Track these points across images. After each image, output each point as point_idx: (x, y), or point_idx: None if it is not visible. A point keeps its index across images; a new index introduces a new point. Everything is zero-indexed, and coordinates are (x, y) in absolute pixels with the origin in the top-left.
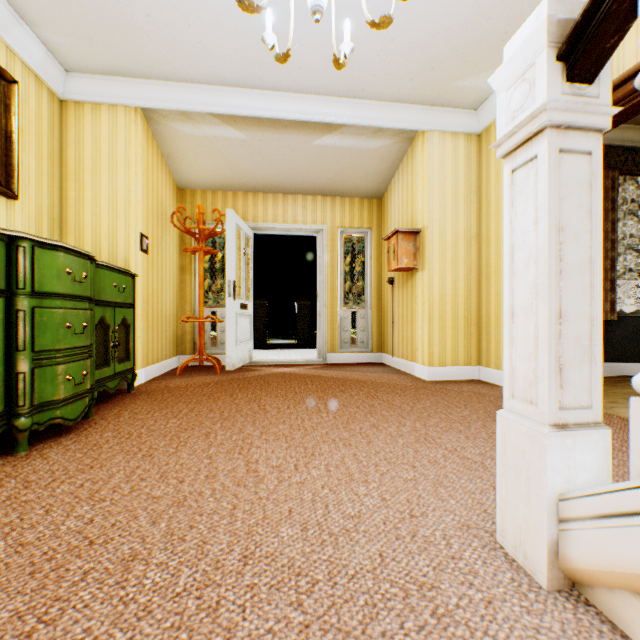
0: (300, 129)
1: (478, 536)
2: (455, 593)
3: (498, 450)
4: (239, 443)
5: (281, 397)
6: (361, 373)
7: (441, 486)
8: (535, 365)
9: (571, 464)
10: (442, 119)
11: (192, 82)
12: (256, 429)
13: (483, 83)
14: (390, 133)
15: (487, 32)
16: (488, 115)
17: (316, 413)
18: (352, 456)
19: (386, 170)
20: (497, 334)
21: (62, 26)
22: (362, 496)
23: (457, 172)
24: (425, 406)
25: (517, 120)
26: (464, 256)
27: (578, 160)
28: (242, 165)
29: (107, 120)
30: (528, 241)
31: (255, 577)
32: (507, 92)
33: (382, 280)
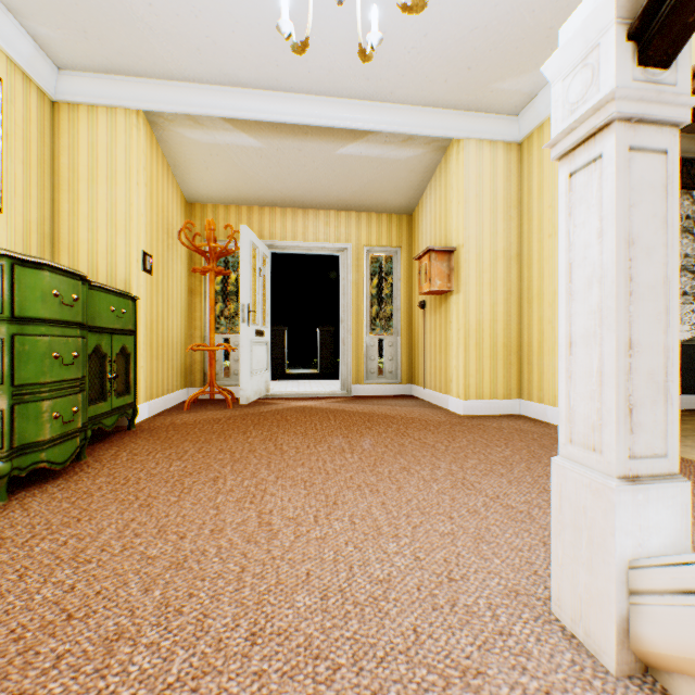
0: (322, 136)
1: (529, 605)
2: (505, 681)
3: (553, 504)
4: (251, 490)
5: (300, 435)
6: (389, 407)
7: (483, 542)
8: (599, 405)
9: (644, 524)
10: (479, 126)
11: (201, 82)
12: (271, 473)
13: (525, 85)
14: (422, 141)
15: (530, 27)
16: (530, 121)
17: (339, 454)
18: (380, 505)
19: (417, 183)
20: (540, 364)
21: (52, 16)
22: (392, 555)
23: (496, 185)
24: (461, 445)
25: (577, 113)
26: (503, 278)
27: (651, 160)
28: (257, 176)
29: (105, 124)
30: (590, 257)
31: (264, 661)
32: (564, 81)
33: (412, 304)
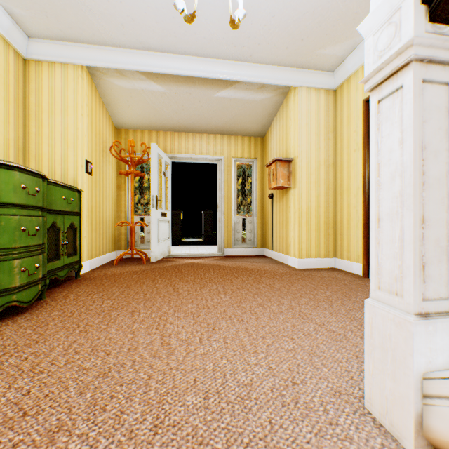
0: (205, 84)
1: (349, 402)
2: None
3: (366, 332)
4: (157, 320)
5: (190, 282)
6: (249, 263)
7: (315, 356)
8: (401, 263)
9: (433, 347)
10: (308, 78)
11: (124, 47)
12: (170, 308)
13: (339, 51)
14: (270, 88)
15: (343, 12)
16: (342, 75)
17: (216, 294)
18: (244, 330)
19: (267, 116)
20: (348, 235)
21: (23, 1)
22: (253, 366)
23: (319, 117)
24: (297, 288)
25: (384, 57)
26: (324, 178)
27: (438, 89)
28: (162, 111)
29: (60, 75)
30: (394, 158)
31: (163, 447)
32: (374, 36)
33: (264, 196)
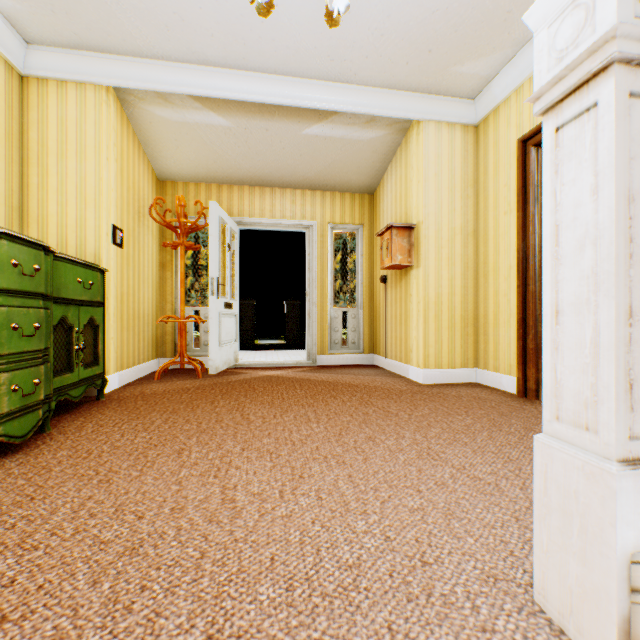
0: (288, 116)
1: (510, 593)
2: None
3: (536, 485)
4: (216, 463)
5: (267, 404)
6: (353, 376)
7: (454, 518)
8: (594, 380)
9: None
10: (438, 108)
11: (169, 60)
12: (237, 444)
13: (482, 69)
14: (383, 123)
15: (489, 10)
16: (486, 105)
17: (305, 423)
18: (347, 478)
19: (379, 163)
20: (496, 335)
21: None
22: (361, 535)
23: (454, 165)
24: (424, 413)
25: (566, 60)
26: (461, 253)
27: None
28: (226, 155)
29: (74, 99)
30: (583, 217)
31: None
32: (551, 27)
33: (374, 278)
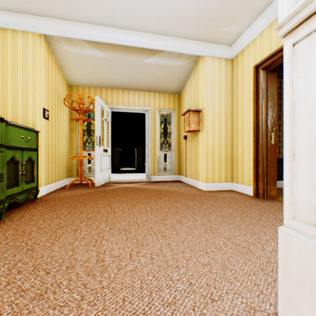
0: (136, 53)
1: None
2: None
3: (280, 257)
4: (95, 237)
5: (125, 202)
6: (169, 187)
7: (227, 269)
8: None
9: None
10: (213, 50)
11: (73, 20)
12: (107, 226)
13: (236, 30)
14: (185, 57)
15: None
16: (237, 48)
17: (145, 213)
18: (167, 245)
19: (182, 78)
20: (242, 165)
21: None
22: (176, 282)
23: (221, 79)
24: (207, 207)
25: (301, 1)
26: (224, 124)
27: None
28: (104, 73)
29: (21, 40)
30: (312, 96)
31: None
32: None
33: (180, 137)
